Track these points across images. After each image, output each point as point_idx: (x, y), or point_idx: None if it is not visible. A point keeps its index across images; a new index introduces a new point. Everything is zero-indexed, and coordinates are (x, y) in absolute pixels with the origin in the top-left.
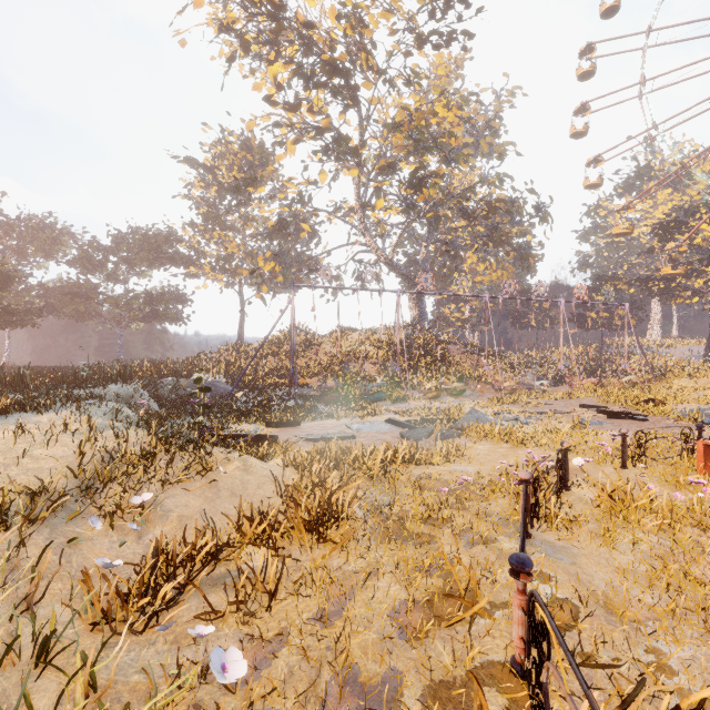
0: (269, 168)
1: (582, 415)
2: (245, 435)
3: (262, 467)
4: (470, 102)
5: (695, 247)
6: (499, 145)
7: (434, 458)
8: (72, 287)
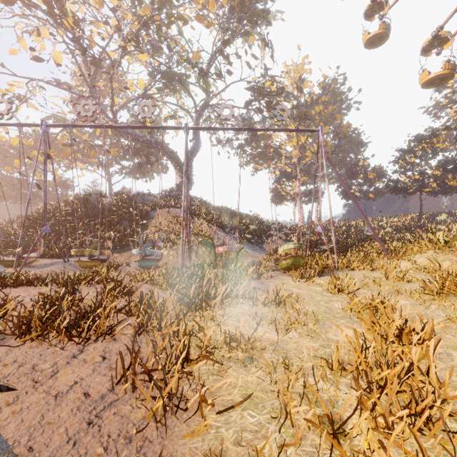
0: None
1: None
2: None
3: None
4: None
5: None
6: None
7: None
8: None
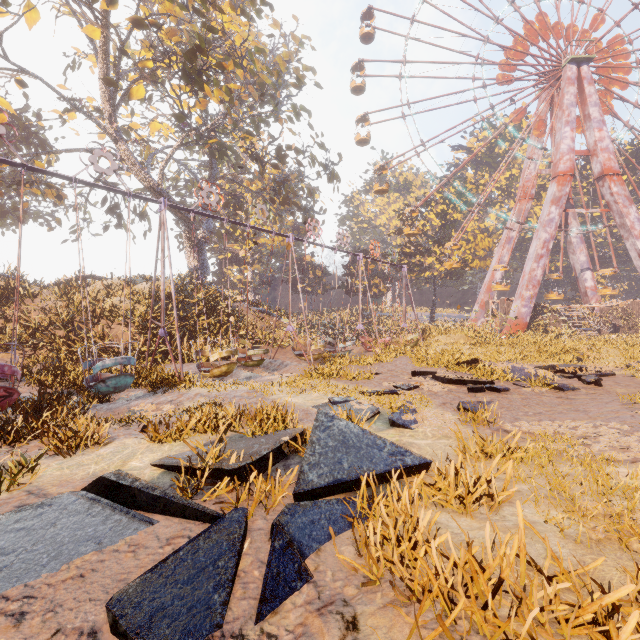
0: None
1: (436, 389)
2: None
3: None
4: (259, 35)
5: (425, 233)
6: (298, 69)
7: None
8: None
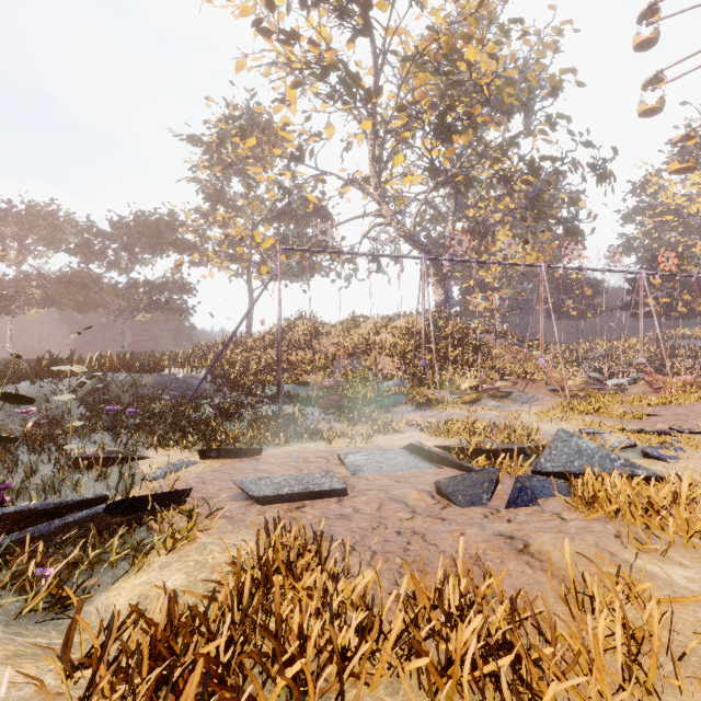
0: (257, 108)
1: None
2: (97, 499)
3: None
4: (507, 47)
5: None
6: (553, 76)
7: (554, 619)
8: (71, 276)
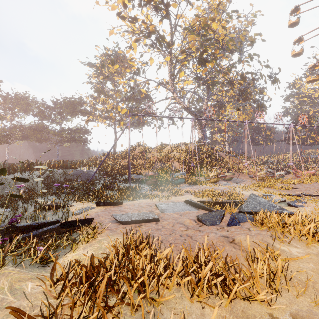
0: (119, 51)
1: None
2: (55, 221)
3: (0, 301)
4: (231, 23)
5: None
6: (251, 36)
7: (242, 267)
8: (35, 126)
